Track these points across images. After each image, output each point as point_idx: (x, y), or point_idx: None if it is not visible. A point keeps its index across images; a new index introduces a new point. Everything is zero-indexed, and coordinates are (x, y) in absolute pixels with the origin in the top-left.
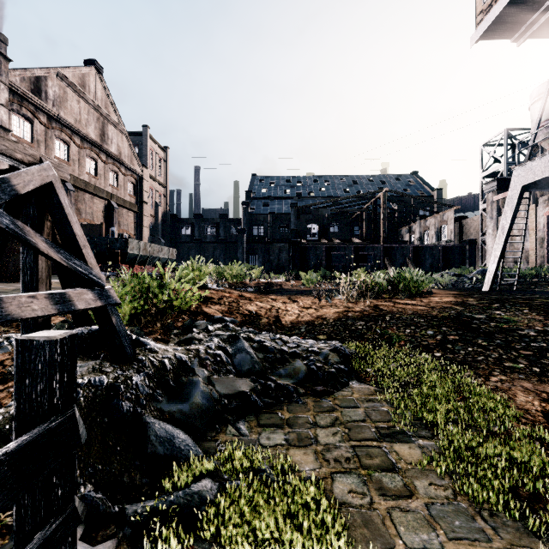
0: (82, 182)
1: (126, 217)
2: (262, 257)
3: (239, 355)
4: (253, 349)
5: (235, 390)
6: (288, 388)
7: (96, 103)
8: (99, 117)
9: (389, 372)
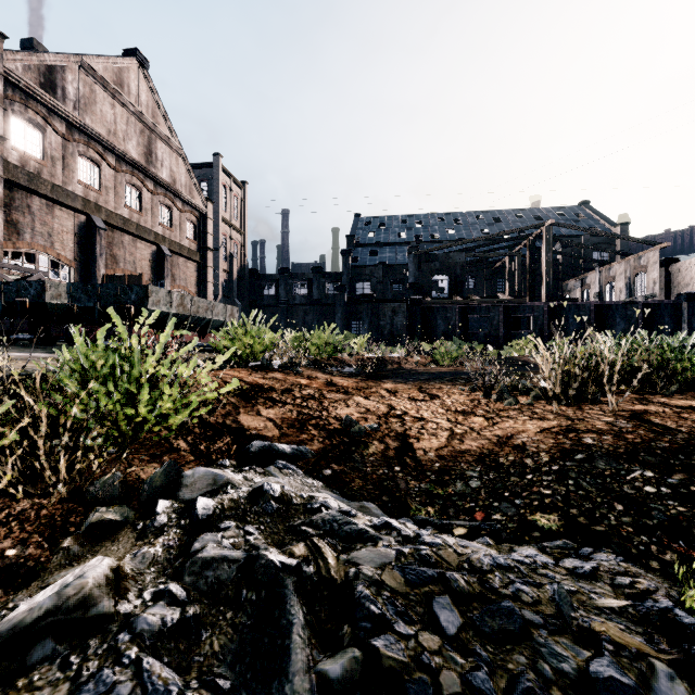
0: (119, 218)
1: (184, 269)
2: (369, 322)
3: None
4: None
5: None
6: None
7: (139, 109)
8: (144, 130)
9: None
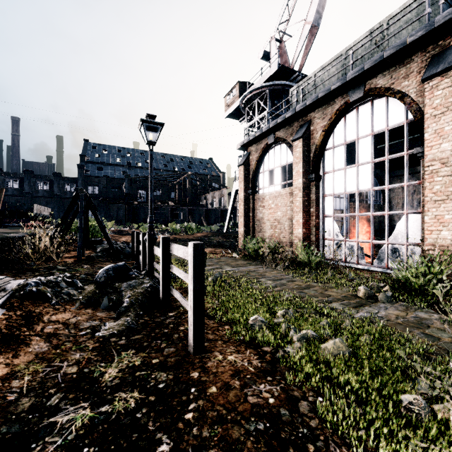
0: None
1: None
2: (105, 213)
3: None
4: None
5: None
6: None
7: None
8: None
9: None
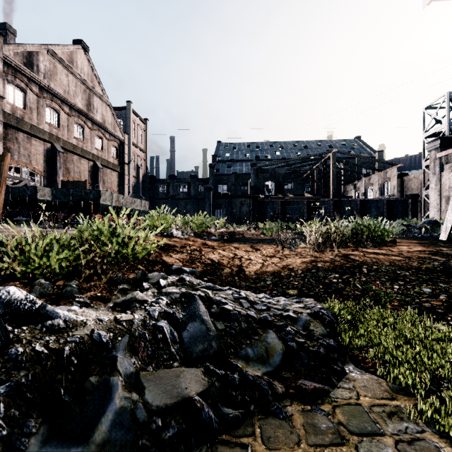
0: (71, 145)
1: (110, 176)
2: (226, 210)
3: (192, 325)
4: (210, 315)
5: (177, 396)
6: (260, 384)
7: (83, 77)
8: (86, 90)
9: (402, 355)
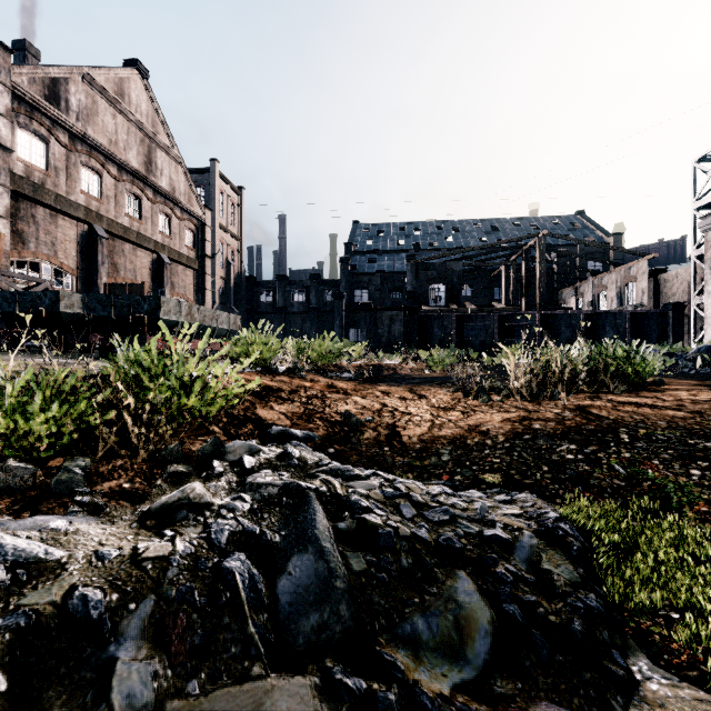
0: (120, 227)
1: (182, 276)
2: (367, 330)
3: (298, 560)
4: (338, 538)
5: None
6: None
7: (139, 119)
8: (144, 139)
9: None
